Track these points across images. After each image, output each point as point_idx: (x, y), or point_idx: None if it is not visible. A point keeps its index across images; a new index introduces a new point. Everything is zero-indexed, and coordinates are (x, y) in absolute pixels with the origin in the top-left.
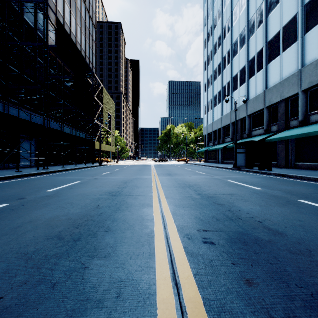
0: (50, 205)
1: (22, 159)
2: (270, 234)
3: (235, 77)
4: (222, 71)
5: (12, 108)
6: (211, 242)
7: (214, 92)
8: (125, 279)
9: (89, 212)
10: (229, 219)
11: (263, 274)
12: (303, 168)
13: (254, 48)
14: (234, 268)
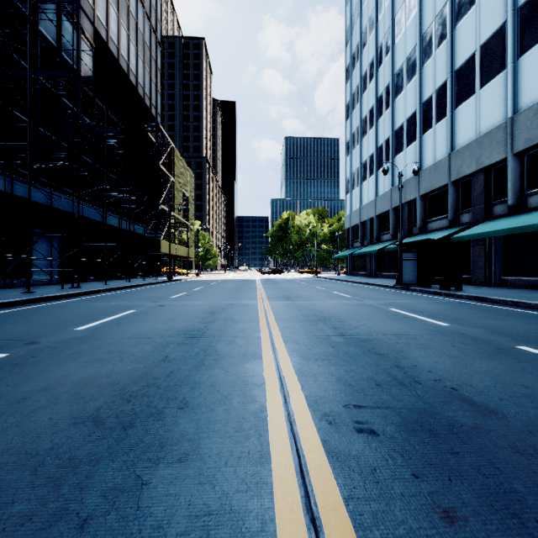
0: (83, 356)
1: (35, 271)
2: (474, 414)
3: (399, 131)
4: (376, 121)
5: (19, 183)
6: (372, 431)
7: (363, 156)
8: (218, 509)
9: (151, 371)
10: (399, 384)
11: (473, 497)
12: (516, 286)
13: (431, 81)
14: (418, 485)
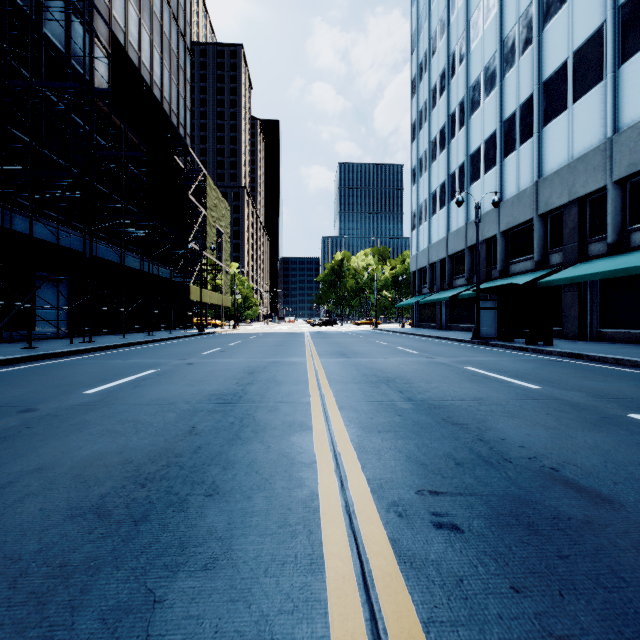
0: (89, 427)
1: (39, 322)
2: (584, 503)
3: (476, 155)
4: (448, 143)
5: (19, 216)
6: (454, 526)
7: (432, 185)
8: (254, 639)
9: (173, 446)
10: (485, 463)
11: (595, 620)
12: (617, 340)
13: (514, 95)
14: (519, 603)
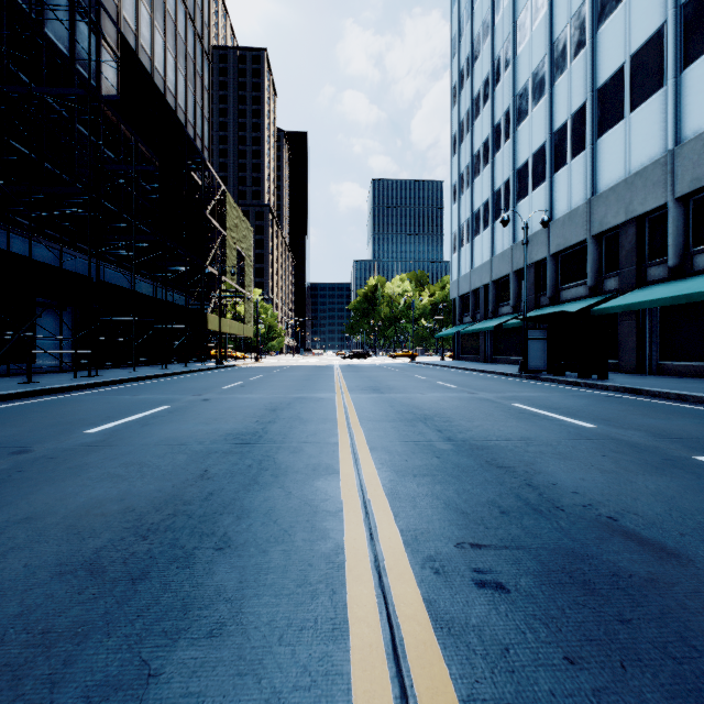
0: (88, 470)
1: (40, 354)
2: (647, 558)
3: (523, 170)
4: (492, 157)
5: (18, 237)
6: (498, 585)
7: (474, 203)
8: None
9: (181, 492)
10: (534, 512)
11: (663, 698)
12: (679, 373)
13: (565, 104)
14: (575, 677)
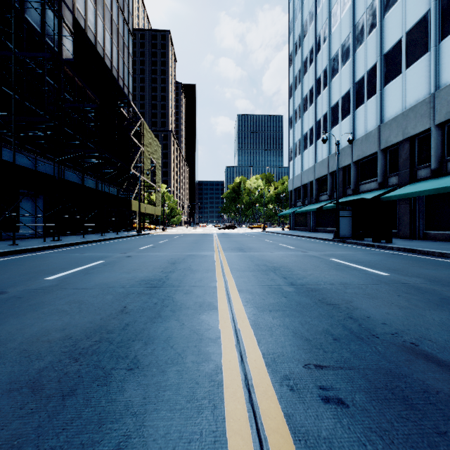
0: (43, 307)
1: (22, 226)
2: (446, 377)
3: (335, 107)
4: (315, 99)
5: (7, 150)
6: (339, 400)
7: (304, 129)
8: None
9: (106, 323)
10: (357, 339)
11: None
12: (438, 239)
13: (363, 64)
14: None
